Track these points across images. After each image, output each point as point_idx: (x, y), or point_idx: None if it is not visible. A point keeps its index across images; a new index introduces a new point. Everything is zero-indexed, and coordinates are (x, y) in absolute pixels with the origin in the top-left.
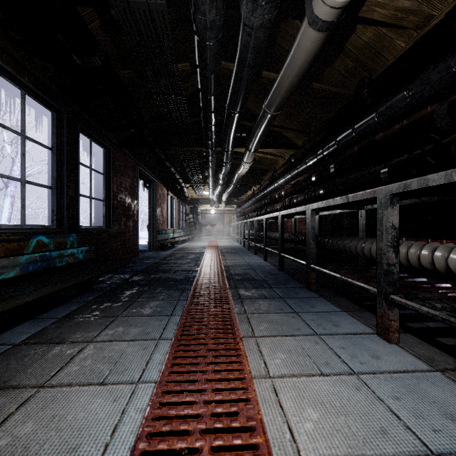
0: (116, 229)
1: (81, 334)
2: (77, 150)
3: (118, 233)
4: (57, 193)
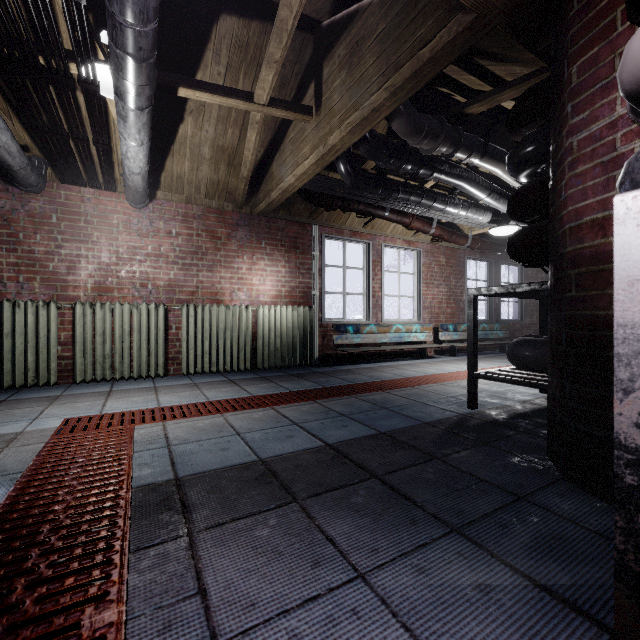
0: (528, 321)
1: (498, 358)
2: (499, 277)
3: (530, 324)
4: (489, 303)
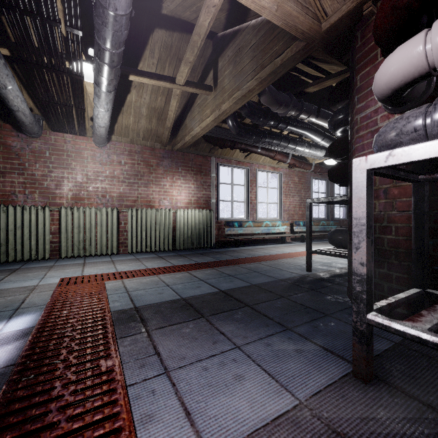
0: None
1: None
2: (333, 190)
3: None
4: (327, 207)
